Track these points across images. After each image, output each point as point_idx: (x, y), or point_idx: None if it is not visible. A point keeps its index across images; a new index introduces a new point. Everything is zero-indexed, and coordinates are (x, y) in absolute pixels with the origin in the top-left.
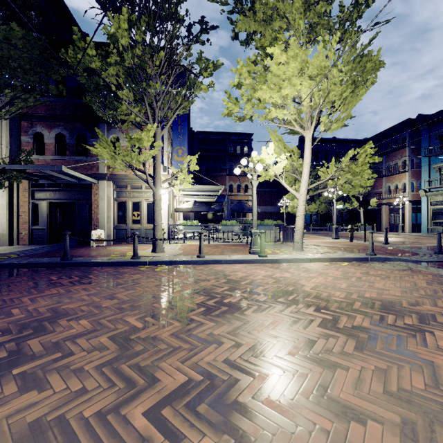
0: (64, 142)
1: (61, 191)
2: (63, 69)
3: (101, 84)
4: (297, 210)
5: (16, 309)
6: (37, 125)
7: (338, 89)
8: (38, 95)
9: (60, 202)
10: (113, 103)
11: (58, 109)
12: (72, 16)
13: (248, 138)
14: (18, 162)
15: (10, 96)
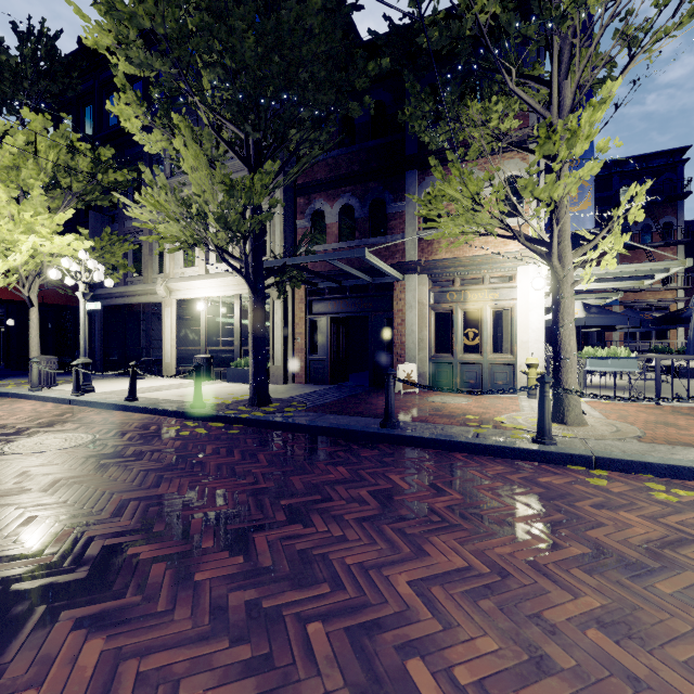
0: (351, 219)
1: (347, 299)
2: (372, 62)
3: (465, 37)
4: None
5: (418, 666)
6: (315, 199)
7: None
8: (332, 128)
9: (342, 317)
10: (457, 104)
11: (343, 166)
12: (353, 25)
13: (673, 161)
14: (299, 254)
15: (294, 142)
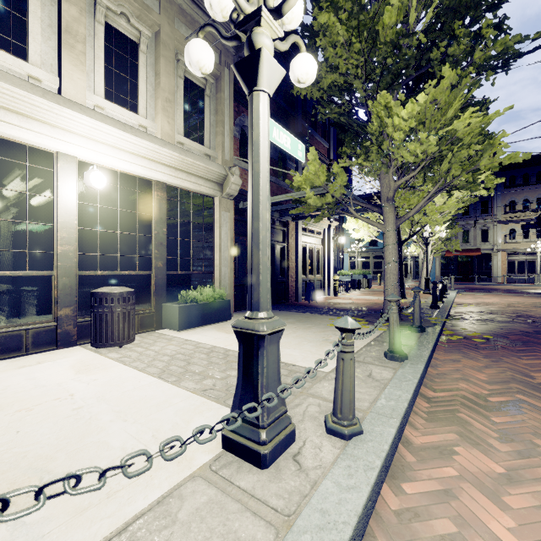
0: None
1: None
2: None
3: None
4: (424, 263)
5: None
6: (243, 113)
7: (466, 198)
8: None
9: None
10: None
11: None
12: None
13: None
14: None
15: None
